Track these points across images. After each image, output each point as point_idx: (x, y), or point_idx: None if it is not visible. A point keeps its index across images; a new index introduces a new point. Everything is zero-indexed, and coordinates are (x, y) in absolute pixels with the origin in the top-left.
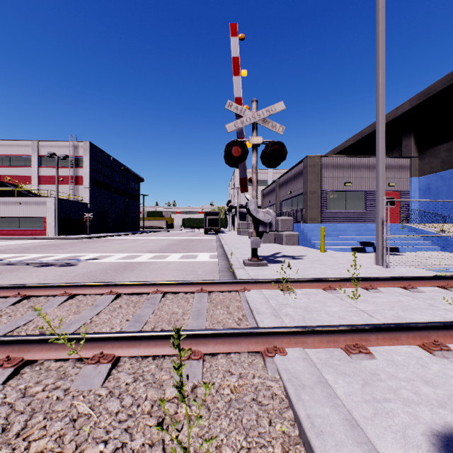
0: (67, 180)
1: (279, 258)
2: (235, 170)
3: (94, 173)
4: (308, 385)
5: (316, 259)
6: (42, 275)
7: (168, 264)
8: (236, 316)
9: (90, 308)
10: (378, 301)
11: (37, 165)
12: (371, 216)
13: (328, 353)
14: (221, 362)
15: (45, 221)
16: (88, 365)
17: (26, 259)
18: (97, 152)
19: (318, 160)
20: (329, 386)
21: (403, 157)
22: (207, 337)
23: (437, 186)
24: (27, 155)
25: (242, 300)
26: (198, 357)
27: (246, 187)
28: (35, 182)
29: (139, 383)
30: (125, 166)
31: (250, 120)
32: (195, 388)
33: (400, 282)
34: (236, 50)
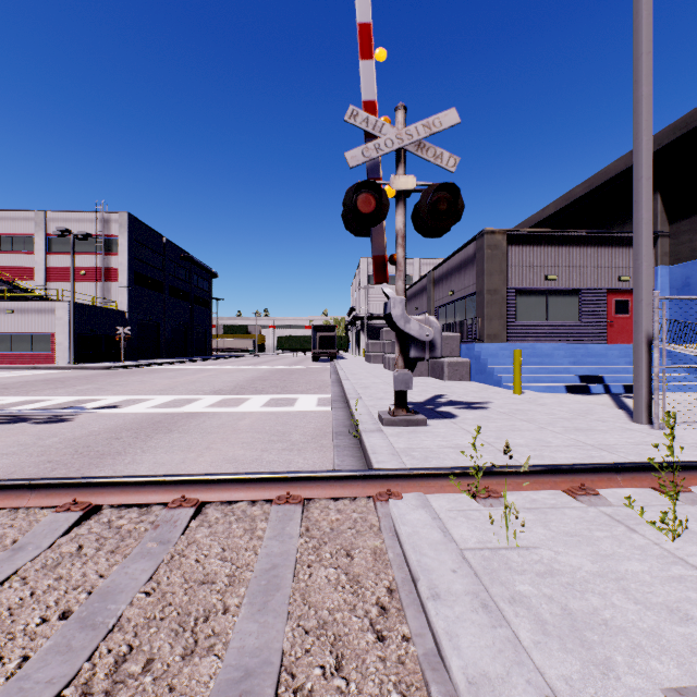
0: (92, 274)
1: (445, 407)
2: (361, 259)
3: (136, 263)
4: None
5: (513, 409)
6: None
7: (239, 417)
8: (372, 593)
9: None
10: None
11: (44, 251)
12: (589, 331)
13: None
14: None
15: (54, 341)
16: None
17: None
18: (141, 230)
19: (501, 237)
20: None
21: None
22: None
23: None
24: (27, 234)
25: (384, 528)
26: None
27: (385, 274)
28: (40, 278)
29: None
30: (187, 253)
31: (393, 144)
32: None
33: None
34: (366, 10)
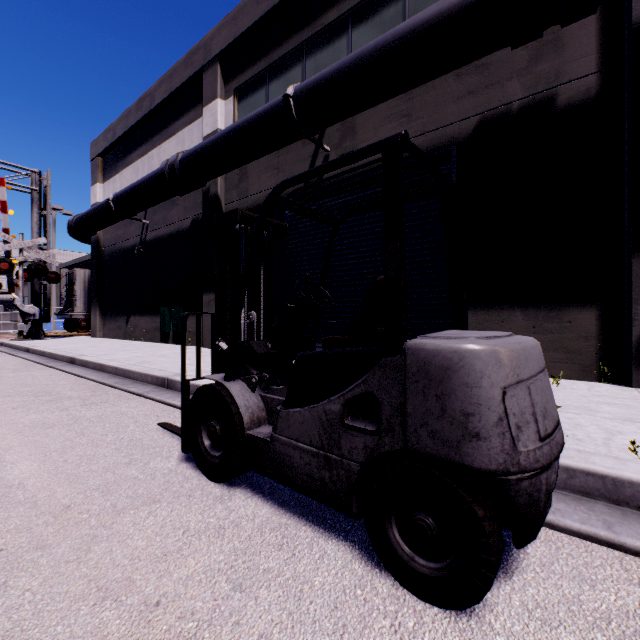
0: None
1: None
2: None
3: None
4: None
5: None
6: None
7: None
8: None
9: None
10: None
11: None
12: None
13: None
14: None
15: None
16: None
17: None
18: None
19: (58, 271)
20: None
21: None
22: None
23: None
24: None
25: None
26: None
27: None
28: None
29: None
30: None
31: None
32: None
33: None
34: None
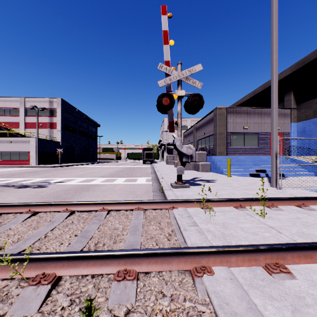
0: (45, 125)
1: (198, 182)
2: (164, 118)
3: (64, 120)
4: (240, 313)
5: (225, 182)
6: (19, 195)
7: (115, 186)
8: (167, 231)
9: (48, 224)
10: (281, 218)
11: (24, 115)
12: (262, 150)
13: (251, 272)
14: (154, 281)
15: (29, 155)
16: (28, 286)
17: (11, 182)
18: (66, 105)
19: (224, 110)
20: (261, 315)
21: (286, 108)
22: (141, 257)
23: (310, 129)
24: (16, 107)
25: (171, 217)
26: (132, 277)
27: (173, 129)
28: (22, 127)
29: (75, 308)
30: (87, 116)
31: (176, 78)
32: (128, 314)
33: (295, 202)
34: (166, 25)
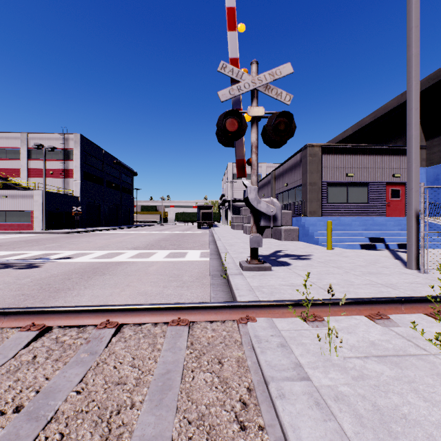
0: (57, 173)
1: (283, 258)
2: (228, 164)
3: (85, 166)
4: None
5: (327, 259)
6: None
7: (149, 265)
8: (237, 392)
9: None
10: None
11: (27, 158)
12: (374, 209)
13: None
14: None
15: (32, 215)
16: None
17: None
18: (88, 145)
19: (318, 149)
20: None
21: None
22: None
23: None
24: (16, 147)
25: (244, 343)
26: None
27: (244, 171)
28: (24, 176)
29: None
30: (118, 160)
31: (249, 86)
32: None
33: None
34: None
